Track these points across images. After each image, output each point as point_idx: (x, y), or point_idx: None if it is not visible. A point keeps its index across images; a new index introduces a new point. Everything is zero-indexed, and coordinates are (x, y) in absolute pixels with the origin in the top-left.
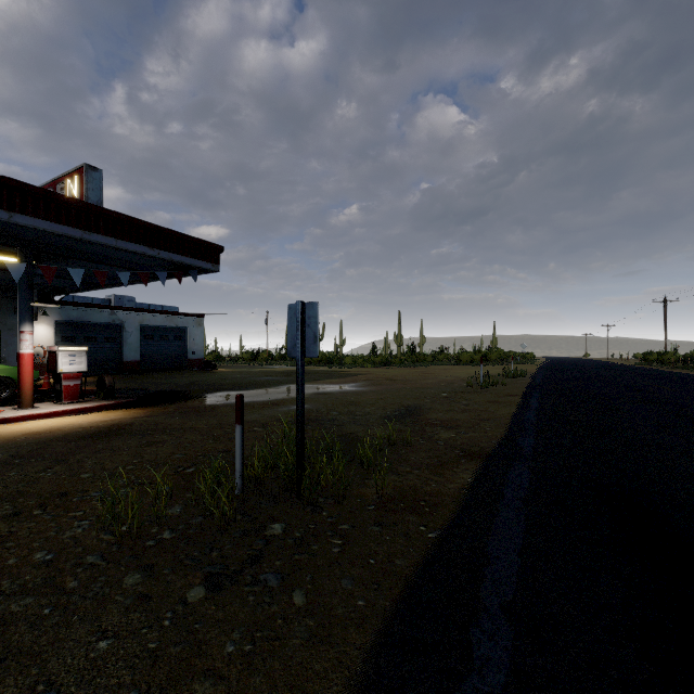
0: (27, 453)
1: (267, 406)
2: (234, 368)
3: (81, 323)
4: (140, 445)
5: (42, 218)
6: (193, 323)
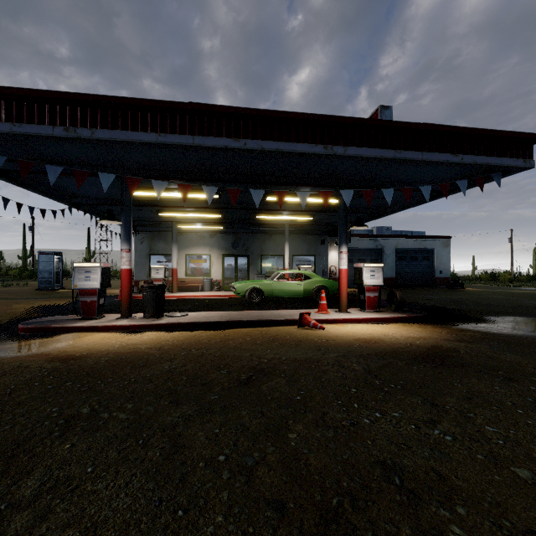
0: (378, 371)
1: None
2: (479, 287)
3: (356, 249)
4: (529, 404)
5: (365, 146)
6: (439, 245)
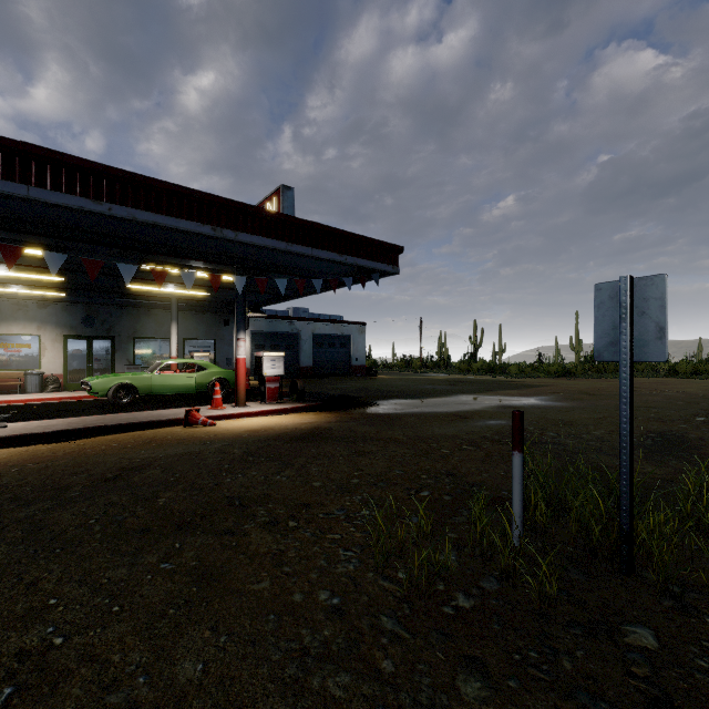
0: (256, 451)
1: (455, 418)
2: (392, 375)
3: (269, 333)
4: (350, 454)
5: (257, 234)
6: (356, 331)
